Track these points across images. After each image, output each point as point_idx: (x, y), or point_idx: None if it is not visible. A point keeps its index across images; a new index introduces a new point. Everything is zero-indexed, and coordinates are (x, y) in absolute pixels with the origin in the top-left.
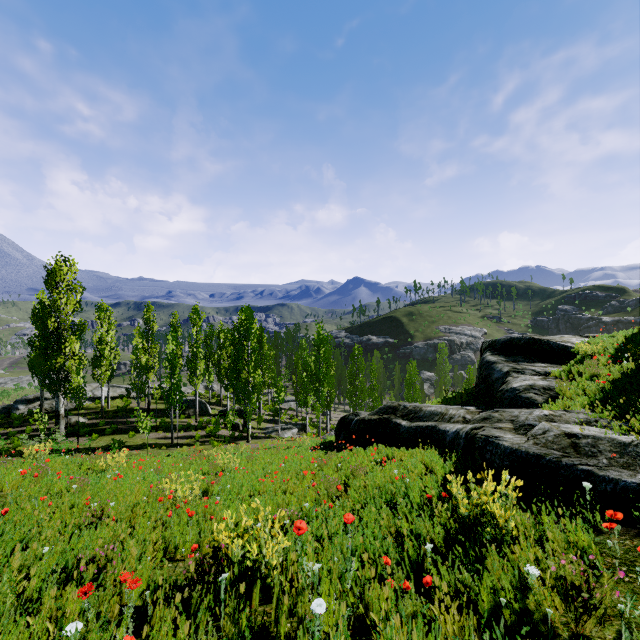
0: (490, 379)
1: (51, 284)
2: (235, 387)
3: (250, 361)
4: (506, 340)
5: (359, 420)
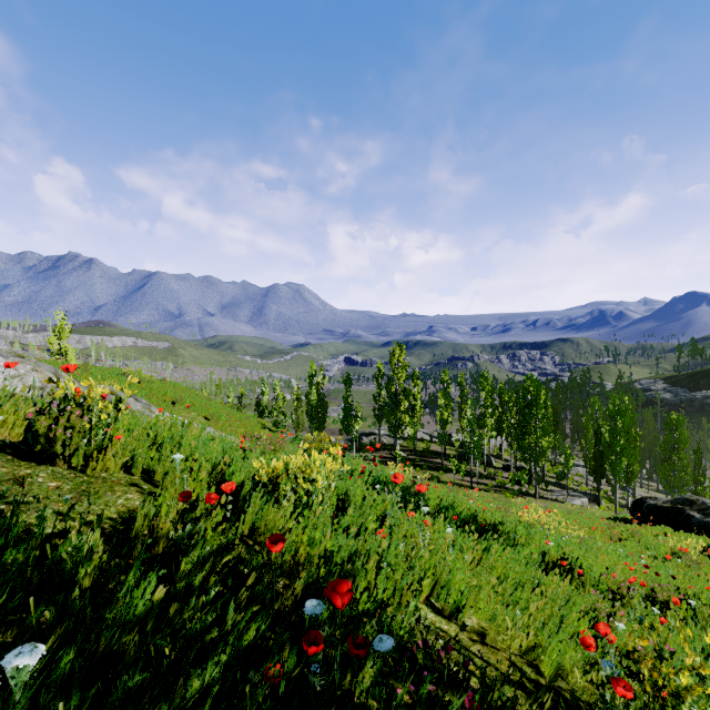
0: None
1: (393, 363)
2: (520, 447)
3: (538, 428)
4: None
5: (650, 504)
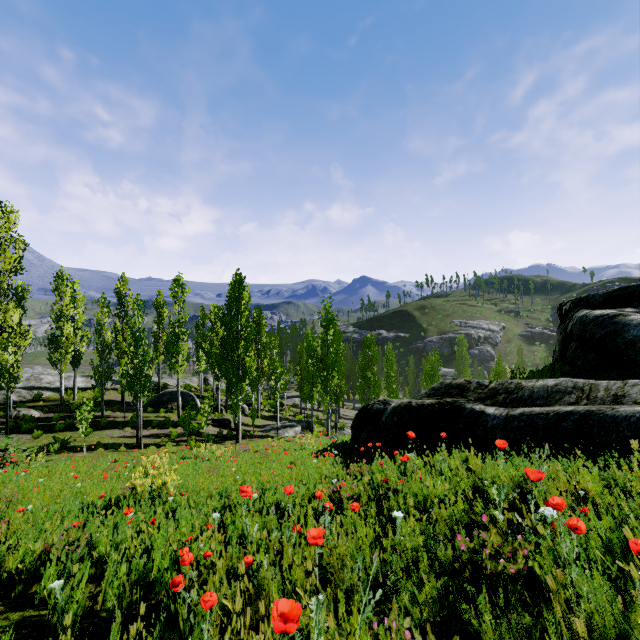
0: (621, 339)
1: None
2: (225, 375)
3: (240, 339)
4: (612, 292)
5: (400, 407)
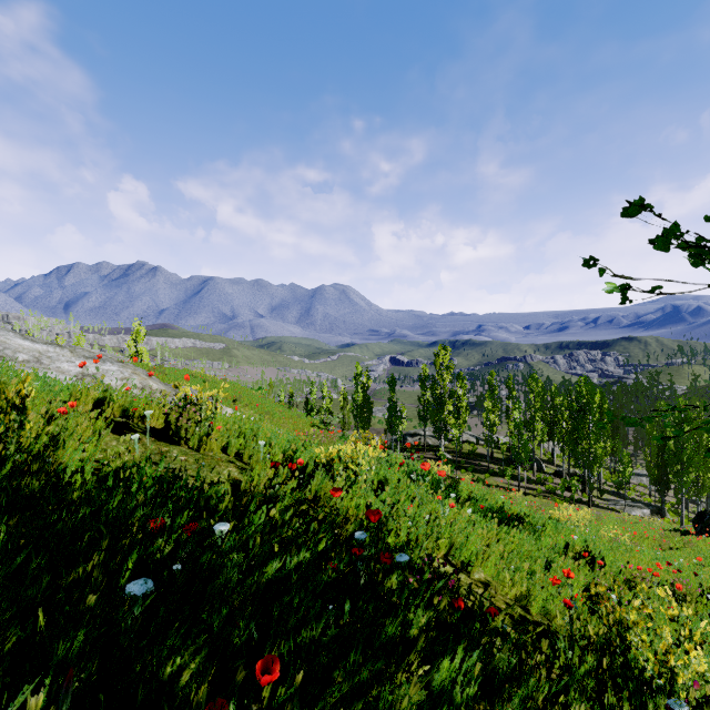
0: None
1: (437, 364)
2: (573, 453)
3: (591, 433)
4: None
5: None
